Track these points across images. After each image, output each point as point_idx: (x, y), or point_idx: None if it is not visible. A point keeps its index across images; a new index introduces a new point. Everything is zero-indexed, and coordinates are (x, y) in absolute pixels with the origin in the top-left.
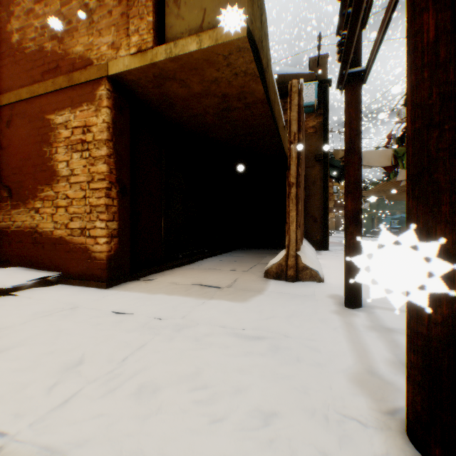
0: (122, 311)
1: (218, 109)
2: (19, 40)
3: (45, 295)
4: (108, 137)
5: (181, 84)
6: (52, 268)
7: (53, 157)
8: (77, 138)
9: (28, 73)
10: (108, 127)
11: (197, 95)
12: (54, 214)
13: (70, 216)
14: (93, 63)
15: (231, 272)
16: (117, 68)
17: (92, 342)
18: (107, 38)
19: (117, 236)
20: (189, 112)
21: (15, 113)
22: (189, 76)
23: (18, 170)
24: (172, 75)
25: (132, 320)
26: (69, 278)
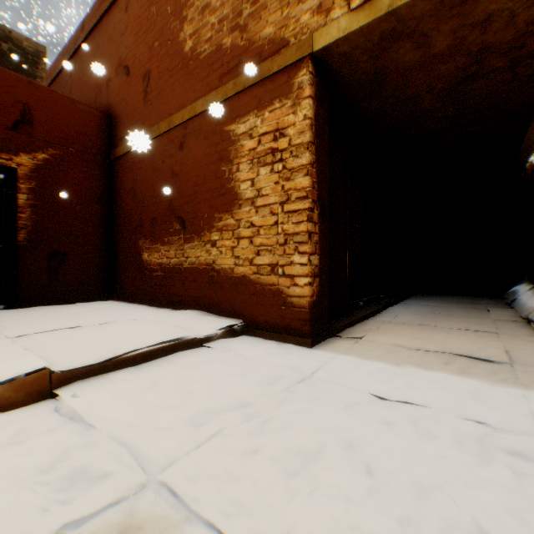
0: (390, 396)
1: (453, 80)
2: (191, 47)
3: (246, 351)
4: (311, 138)
5: (417, 43)
6: (231, 314)
7: (232, 176)
8: (265, 148)
9: (202, 81)
10: (311, 125)
11: (433, 59)
12: (234, 247)
13: (255, 250)
14: (289, 43)
15: (469, 333)
16: (327, 38)
17: (438, 474)
18: (310, 3)
19: (318, 275)
20: (401, 95)
21: (187, 133)
22: (440, 23)
23: (191, 198)
24: (411, 27)
25: (440, 422)
26: (254, 328)
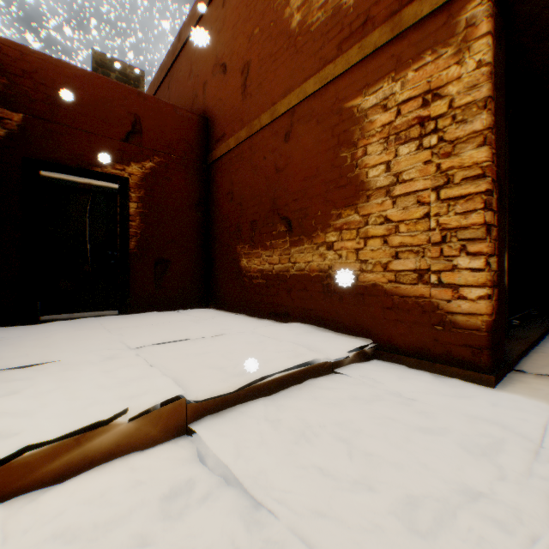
0: None
1: None
2: (300, 21)
3: (400, 386)
4: (489, 92)
5: None
6: (355, 332)
7: (356, 163)
8: (407, 119)
9: (314, 57)
10: (489, 74)
11: None
12: (359, 249)
13: (391, 251)
14: None
15: None
16: None
17: None
18: None
19: (494, 284)
20: None
21: (294, 121)
22: None
23: (299, 194)
24: None
25: None
26: (389, 351)
